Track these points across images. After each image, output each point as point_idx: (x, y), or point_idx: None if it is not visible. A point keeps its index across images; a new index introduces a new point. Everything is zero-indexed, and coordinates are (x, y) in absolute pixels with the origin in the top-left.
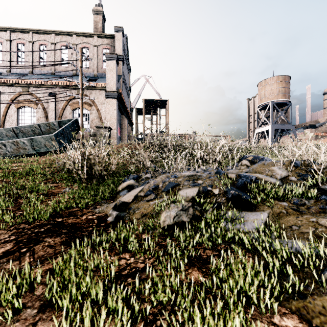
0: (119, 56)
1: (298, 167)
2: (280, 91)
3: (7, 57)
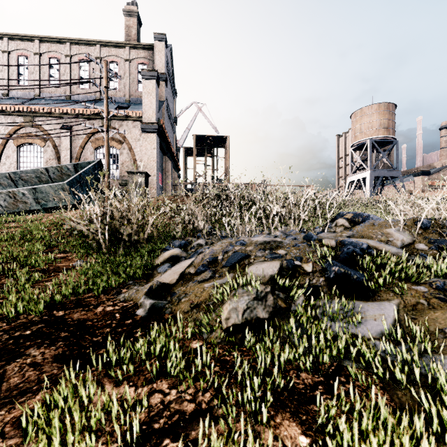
0: (160, 75)
1: (427, 230)
2: (382, 124)
3: (4, 75)
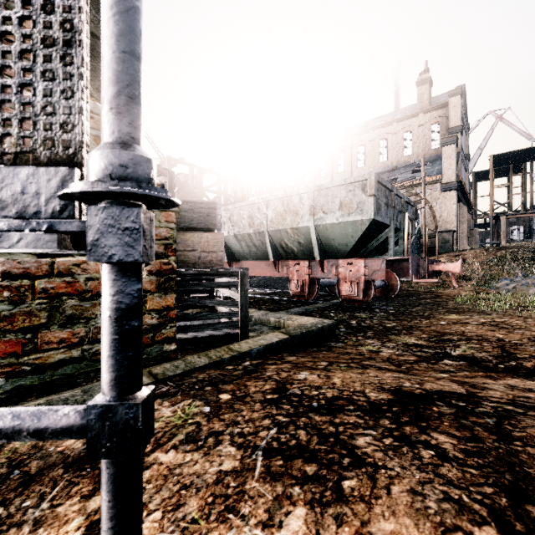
0: (455, 129)
1: None
2: None
3: (330, 169)
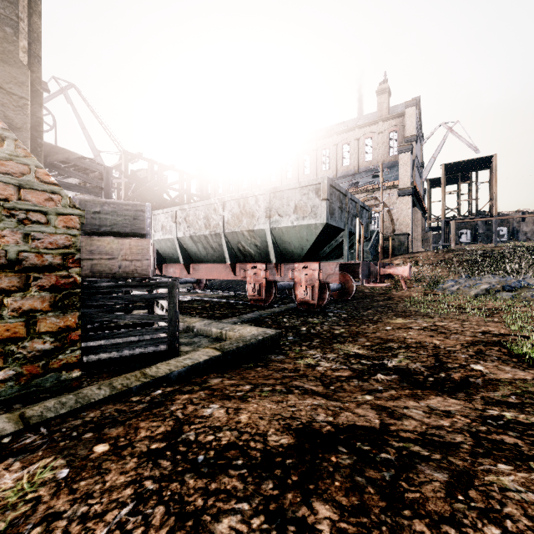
0: (411, 137)
1: None
2: None
3: (296, 170)
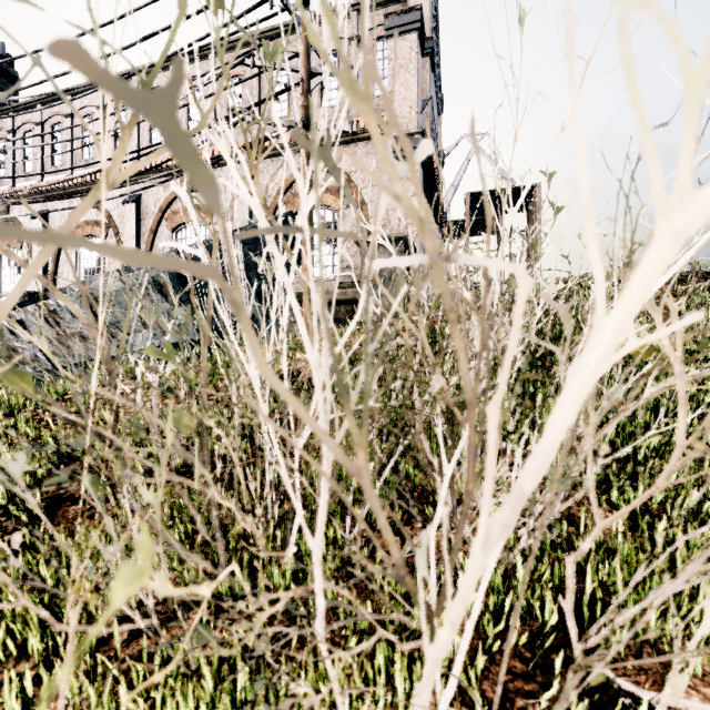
0: None
1: None
2: None
3: None
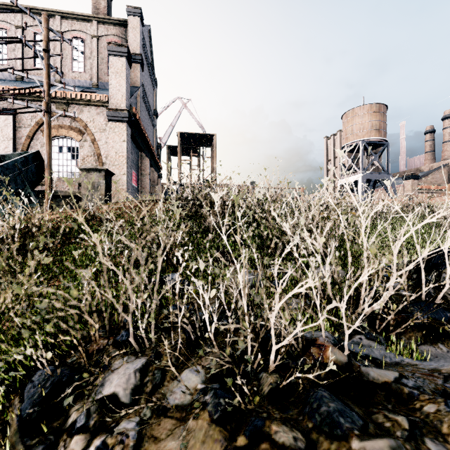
0: (134, 56)
1: None
2: (374, 125)
3: None
